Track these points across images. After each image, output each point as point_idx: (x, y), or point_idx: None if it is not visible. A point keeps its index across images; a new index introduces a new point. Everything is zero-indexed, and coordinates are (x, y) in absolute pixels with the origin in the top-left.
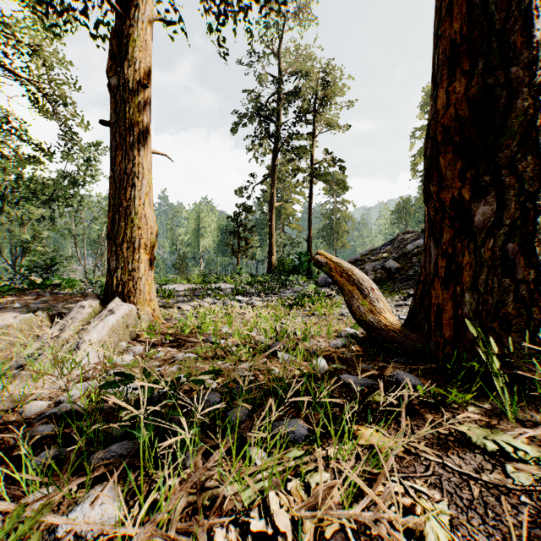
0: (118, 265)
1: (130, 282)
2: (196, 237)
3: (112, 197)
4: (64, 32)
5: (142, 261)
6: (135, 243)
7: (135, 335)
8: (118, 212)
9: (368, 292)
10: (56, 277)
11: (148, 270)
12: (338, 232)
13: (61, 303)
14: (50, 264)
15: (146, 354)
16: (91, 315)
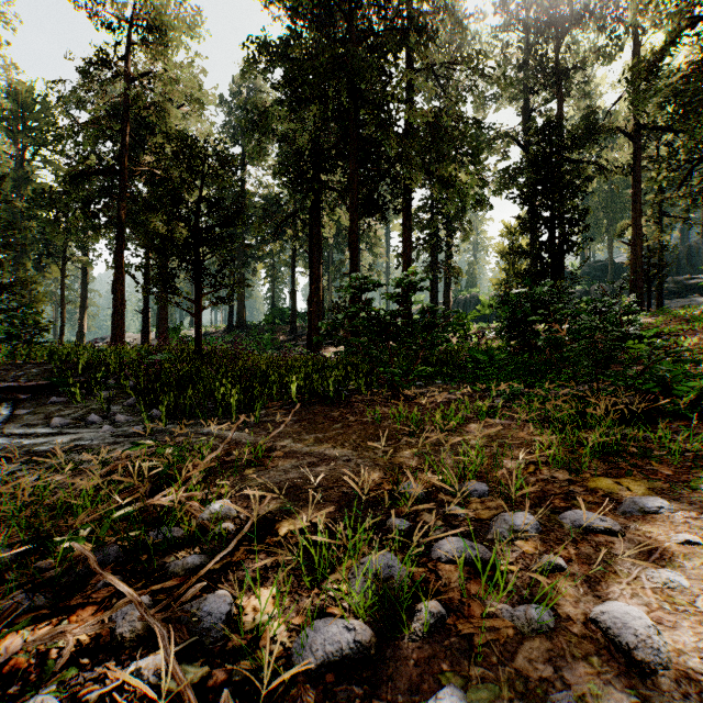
0: None
1: None
2: None
3: None
4: None
5: None
6: None
7: None
8: None
9: None
10: None
11: None
12: None
13: None
14: None
15: None
16: None
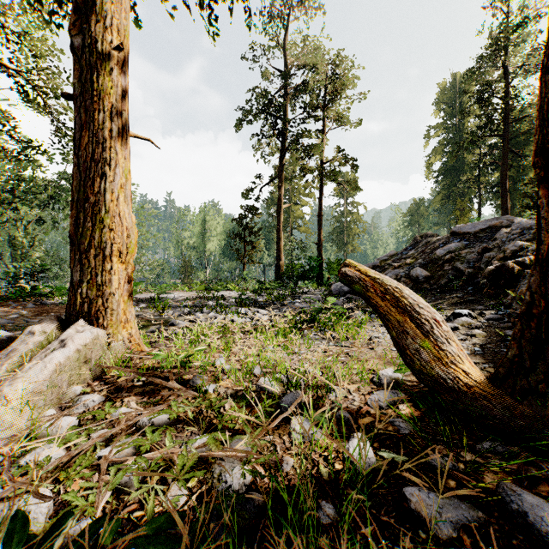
0: (83, 277)
1: (99, 299)
2: (202, 240)
3: (75, 190)
4: (40, 4)
5: (115, 272)
6: (106, 248)
7: (101, 370)
8: (84, 209)
9: (430, 325)
10: (45, 285)
11: (123, 283)
12: (349, 235)
13: (39, 316)
14: (39, 270)
15: (101, 409)
16: (43, 344)
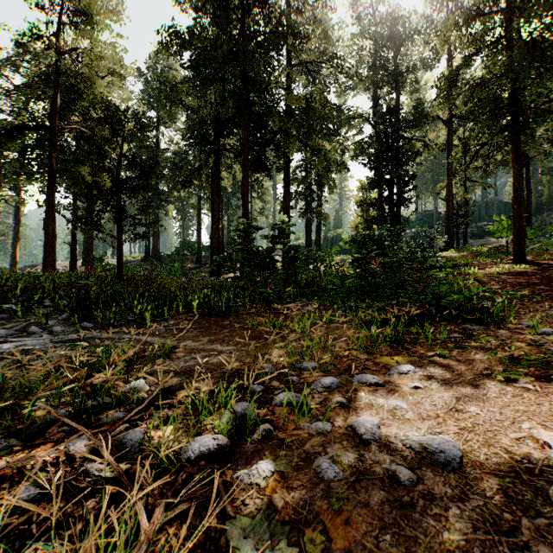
0: None
1: None
2: None
3: None
4: None
5: None
6: None
7: None
8: None
9: None
10: None
11: None
12: None
13: None
14: None
15: None
16: None
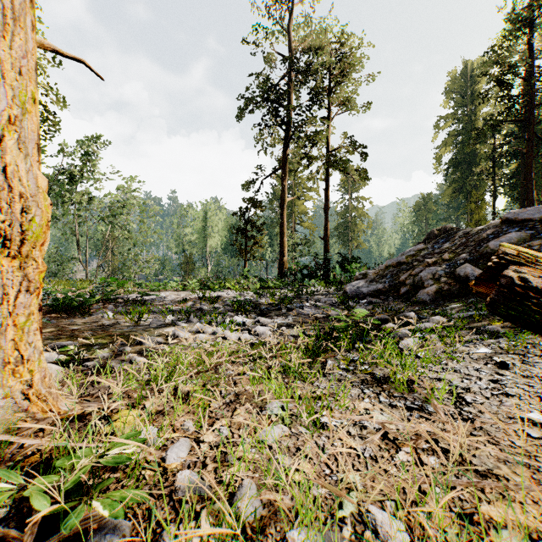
0: None
1: None
2: (203, 236)
3: None
4: None
5: None
6: None
7: None
8: None
9: None
10: None
11: (17, 292)
12: (354, 230)
13: None
14: None
15: None
16: None
